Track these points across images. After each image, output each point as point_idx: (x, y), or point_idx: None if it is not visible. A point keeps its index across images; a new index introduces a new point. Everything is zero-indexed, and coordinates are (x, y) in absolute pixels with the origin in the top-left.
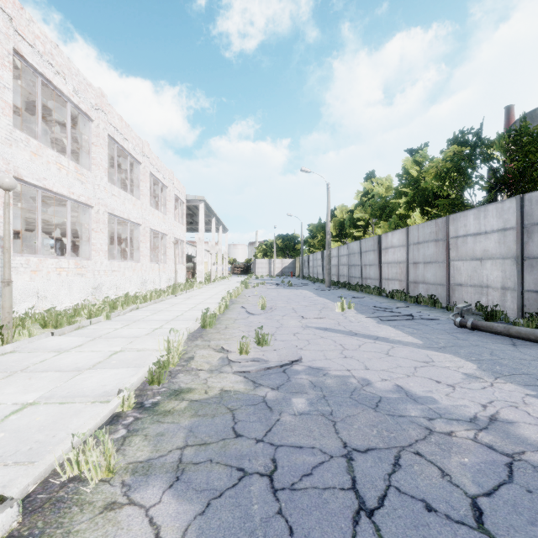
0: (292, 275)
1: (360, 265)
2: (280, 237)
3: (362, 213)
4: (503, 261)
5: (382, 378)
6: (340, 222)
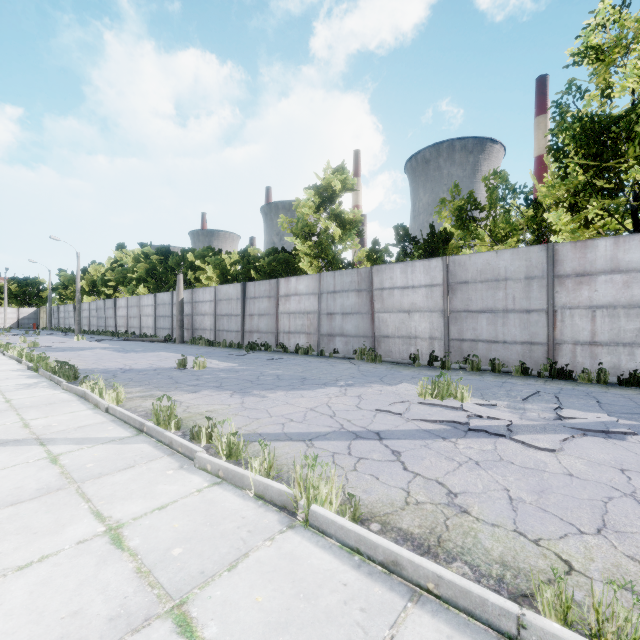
0: (35, 327)
1: (105, 317)
2: (15, 281)
3: (114, 275)
4: (152, 317)
5: (79, 346)
6: (92, 281)
